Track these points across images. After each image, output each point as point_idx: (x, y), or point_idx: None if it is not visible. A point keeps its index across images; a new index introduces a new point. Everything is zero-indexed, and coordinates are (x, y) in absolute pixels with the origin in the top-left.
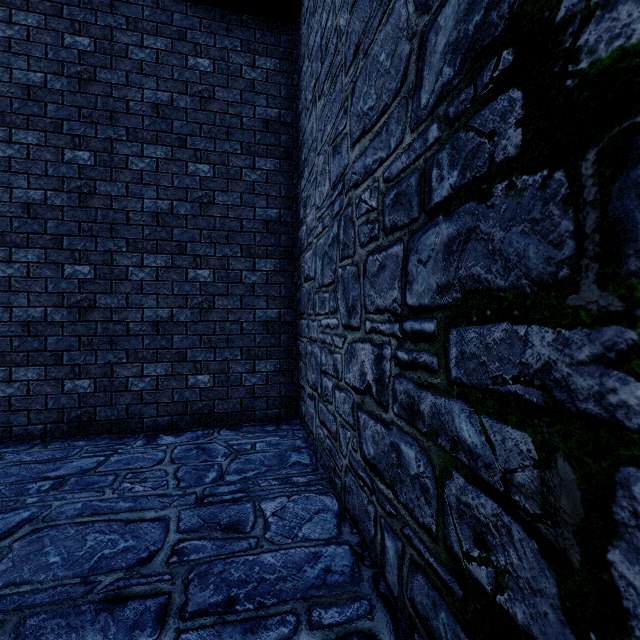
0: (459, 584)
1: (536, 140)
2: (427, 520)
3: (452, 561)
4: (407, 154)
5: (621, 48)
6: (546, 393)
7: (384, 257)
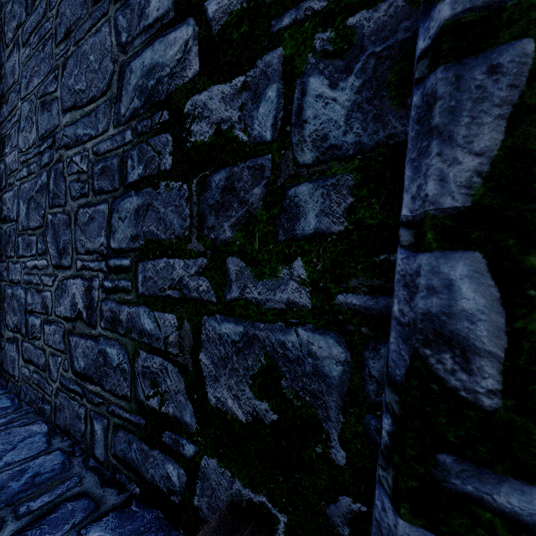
0: (143, 418)
1: (177, 166)
2: (125, 391)
3: (140, 407)
4: (111, 141)
5: (203, 140)
6: (181, 292)
7: (93, 211)
